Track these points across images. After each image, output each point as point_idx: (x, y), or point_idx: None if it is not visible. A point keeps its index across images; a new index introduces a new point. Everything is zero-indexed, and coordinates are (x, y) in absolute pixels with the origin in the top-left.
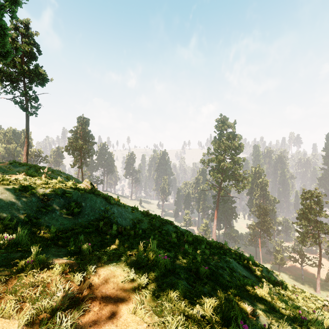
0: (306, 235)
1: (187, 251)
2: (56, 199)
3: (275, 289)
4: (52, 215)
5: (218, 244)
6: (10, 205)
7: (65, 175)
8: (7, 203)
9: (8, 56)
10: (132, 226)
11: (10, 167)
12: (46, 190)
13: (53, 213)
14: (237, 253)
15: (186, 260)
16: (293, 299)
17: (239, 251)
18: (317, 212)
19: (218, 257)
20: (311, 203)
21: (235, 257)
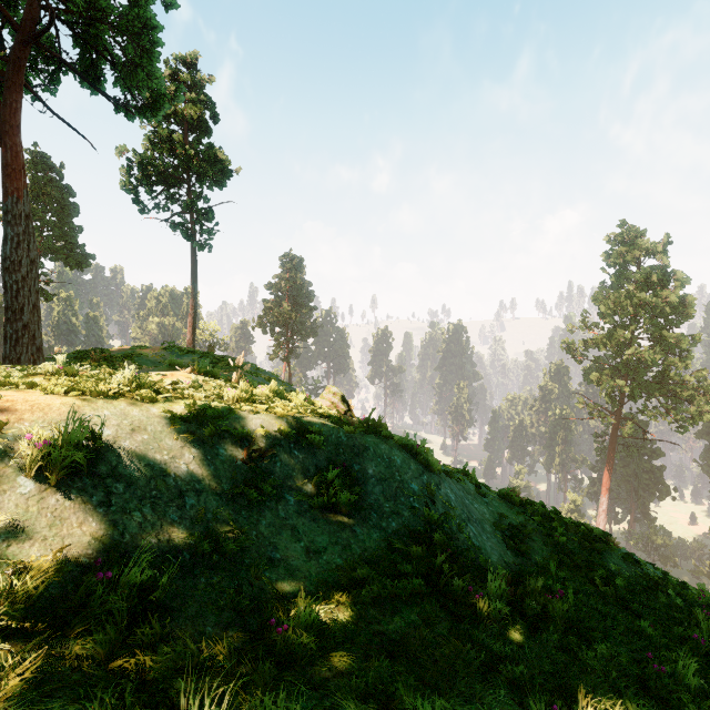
0: None
1: None
2: (282, 450)
3: None
4: (277, 509)
5: None
6: (154, 475)
7: (266, 374)
8: (147, 467)
9: (160, 108)
10: (510, 555)
11: (164, 357)
12: (253, 421)
13: (279, 503)
14: None
15: None
16: None
17: None
18: None
19: None
20: None
21: None
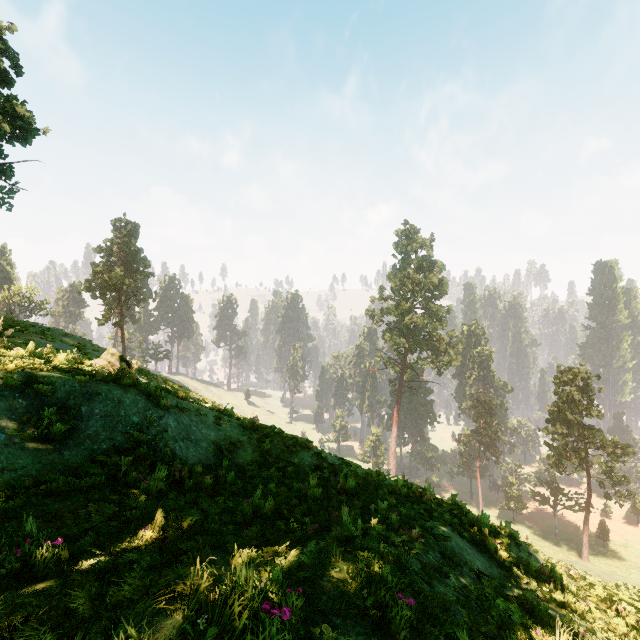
0: (564, 453)
1: (350, 531)
2: (4, 399)
3: (542, 591)
4: None
5: (412, 490)
6: None
7: (75, 339)
8: None
9: None
10: (213, 460)
11: None
12: None
13: None
14: (453, 509)
15: (350, 570)
16: (582, 615)
17: (457, 501)
18: (584, 409)
19: (420, 530)
20: (573, 391)
21: (451, 521)
